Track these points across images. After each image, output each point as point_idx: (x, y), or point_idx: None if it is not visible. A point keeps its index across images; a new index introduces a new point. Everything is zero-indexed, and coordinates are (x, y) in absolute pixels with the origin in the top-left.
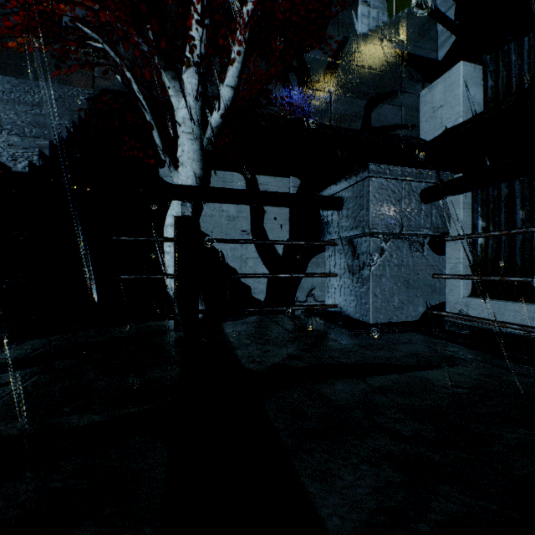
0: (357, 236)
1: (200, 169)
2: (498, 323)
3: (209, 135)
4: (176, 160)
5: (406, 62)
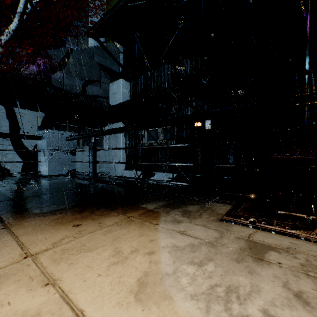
0: (45, 149)
1: None
2: (79, 172)
3: None
4: None
5: (103, 69)
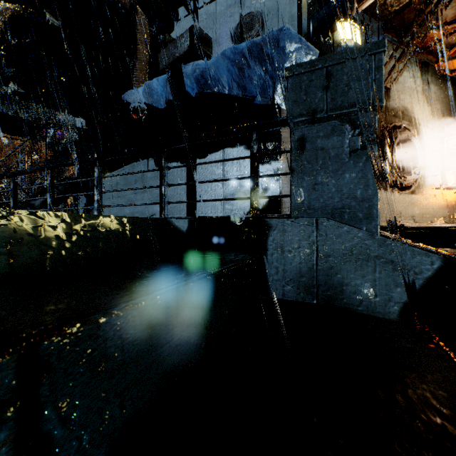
0: None
1: None
2: None
3: None
4: None
5: None
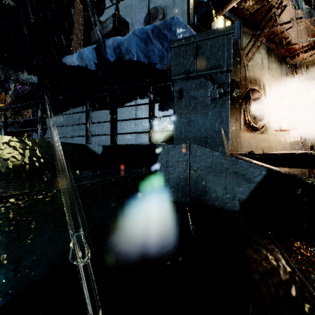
0: None
1: None
2: None
3: None
4: None
5: None
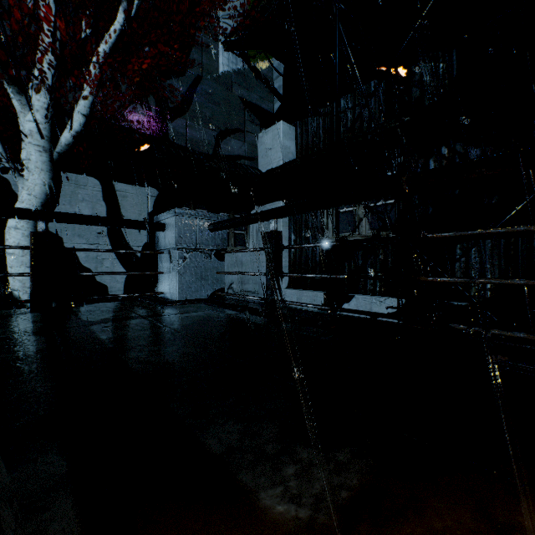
0: (172, 249)
1: (49, 178)
2: (236, 295)
3: (60, 149)
4: (17, 155)
5: (249, 108)
